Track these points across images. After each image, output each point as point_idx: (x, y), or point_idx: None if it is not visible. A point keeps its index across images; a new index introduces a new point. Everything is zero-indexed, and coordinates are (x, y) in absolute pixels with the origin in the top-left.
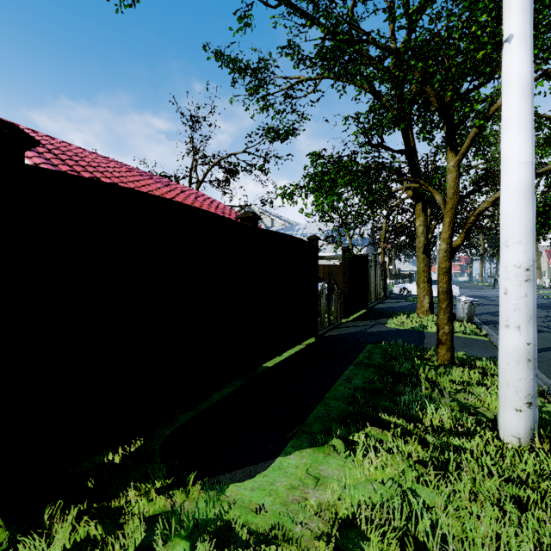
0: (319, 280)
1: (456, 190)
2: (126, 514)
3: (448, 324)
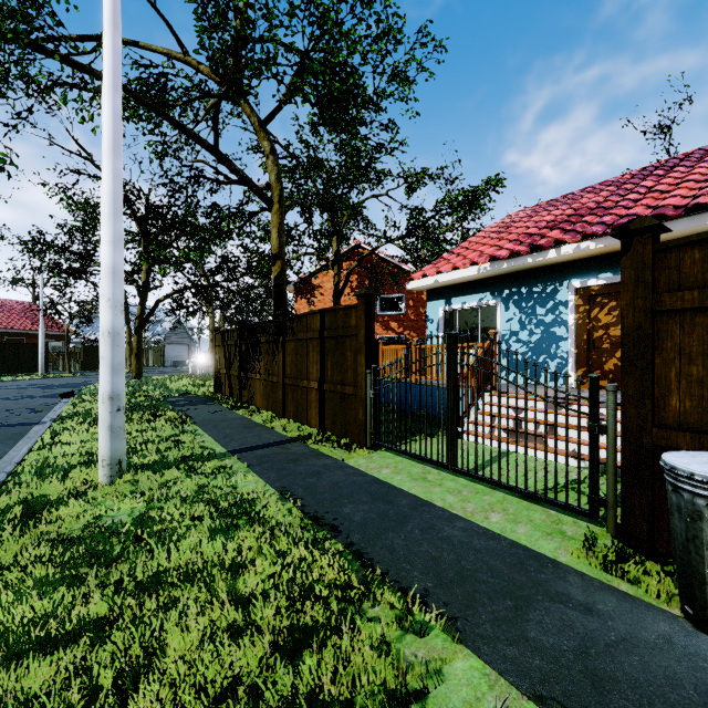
0: None
1: (67, 335)
2: None
3: (68, 365)
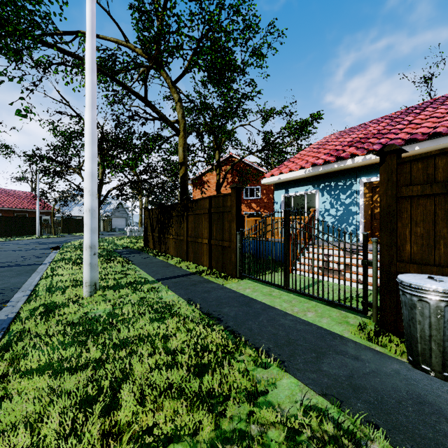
0: None
1: (53, 212)
2: None
3: (53, 230)
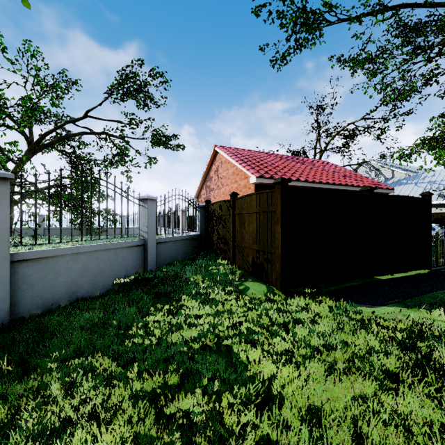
0: None
1: None
2: (320, 301)
3: None
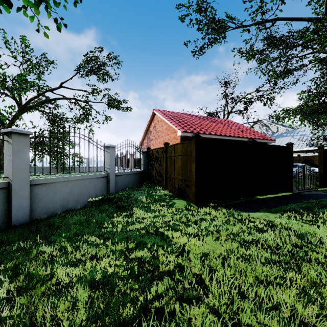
0: (314, 166)
1: None
2: (218, 210)
3: None
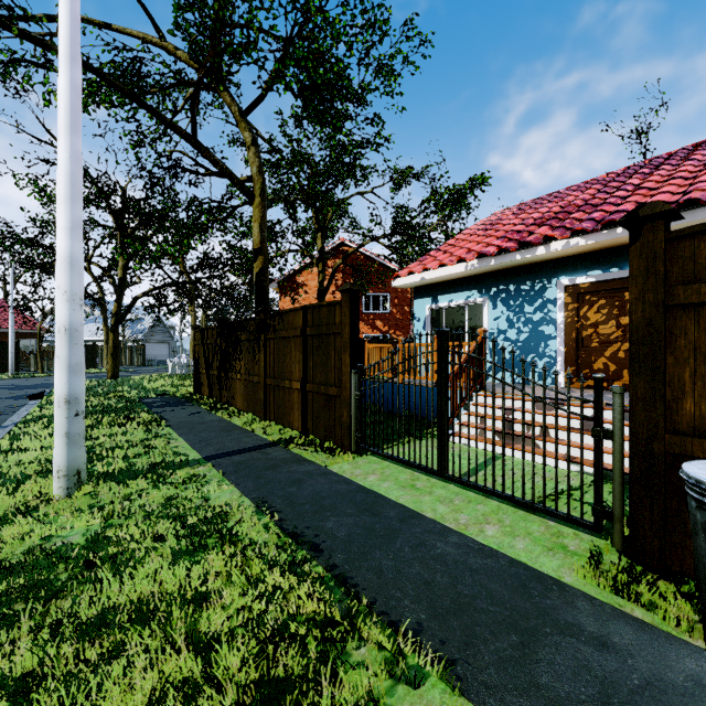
0: None
1: (39, 333)
2: None
3: (40, 364)
